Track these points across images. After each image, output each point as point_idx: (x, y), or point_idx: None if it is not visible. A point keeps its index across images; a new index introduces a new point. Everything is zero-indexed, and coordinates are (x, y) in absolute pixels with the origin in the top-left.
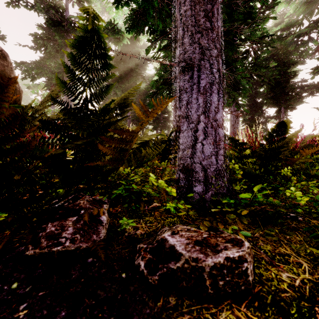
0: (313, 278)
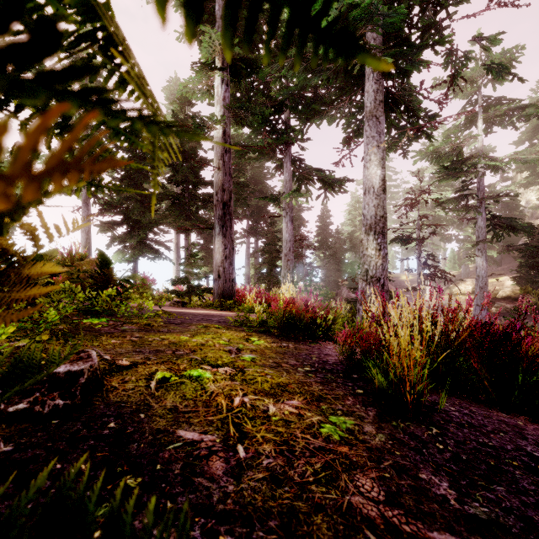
0: (99, 359)
